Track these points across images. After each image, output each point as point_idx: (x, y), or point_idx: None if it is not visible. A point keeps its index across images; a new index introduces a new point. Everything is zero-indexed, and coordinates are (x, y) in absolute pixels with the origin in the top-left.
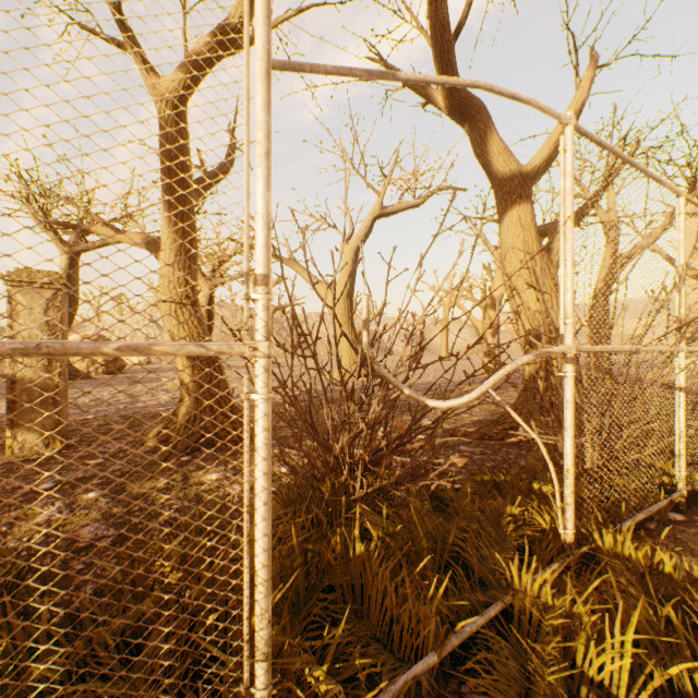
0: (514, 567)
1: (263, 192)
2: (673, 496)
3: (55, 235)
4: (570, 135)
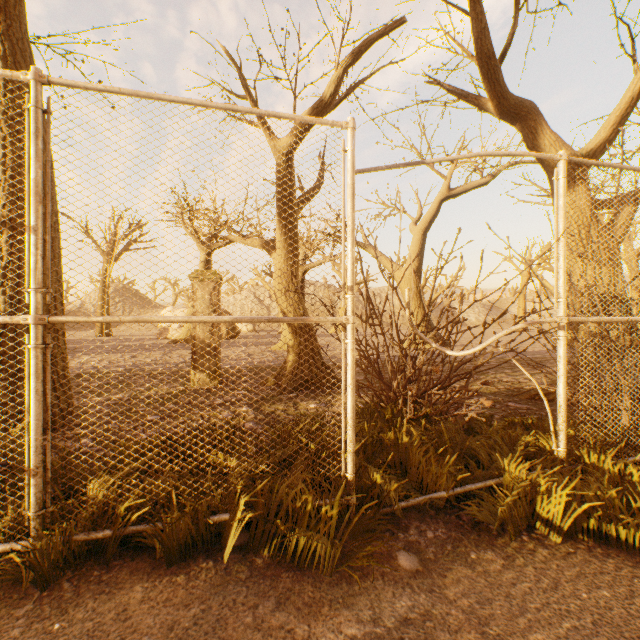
0: (506, 459)
1: (351, 248)
2: None
3: (198, 239)
4: (562, 168)
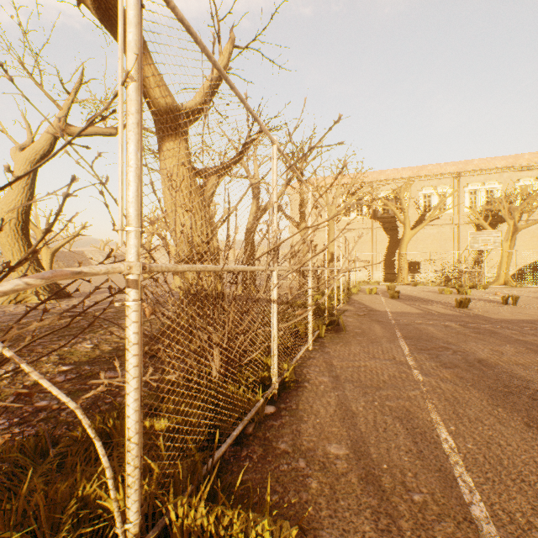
0: None
1: None
2: (269, 392)
3: None
4: None
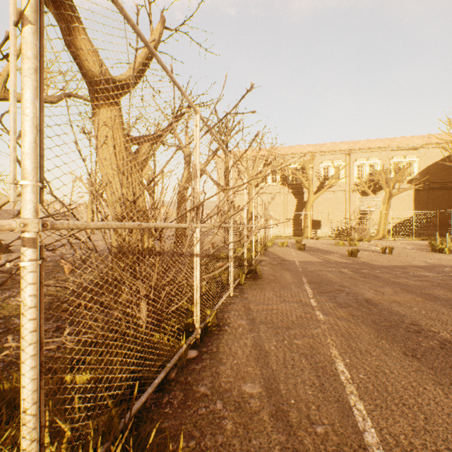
0: None
1: None
2: (192, 338)
3: None
4: None
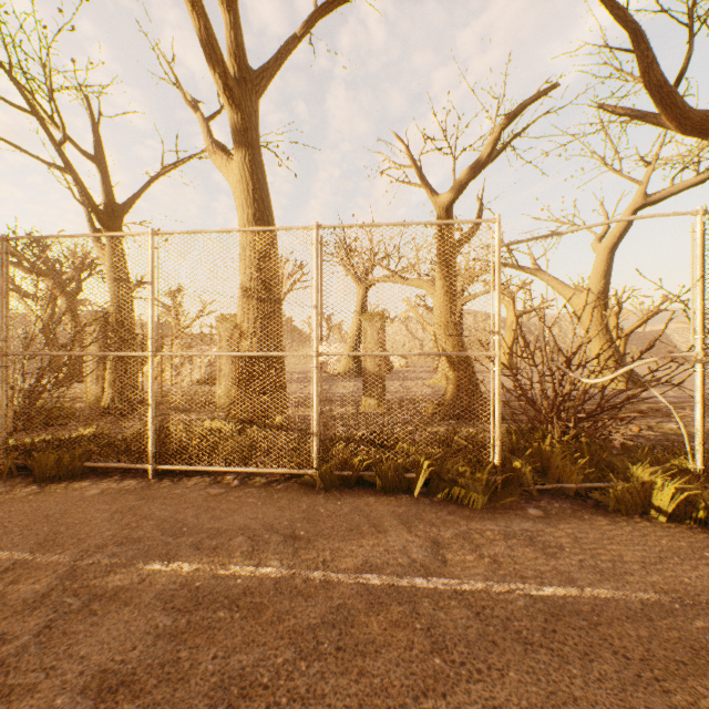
0: (634, 467)
1: (497, 305)
2: None
3: (356, 277)
4: (698, 221)
